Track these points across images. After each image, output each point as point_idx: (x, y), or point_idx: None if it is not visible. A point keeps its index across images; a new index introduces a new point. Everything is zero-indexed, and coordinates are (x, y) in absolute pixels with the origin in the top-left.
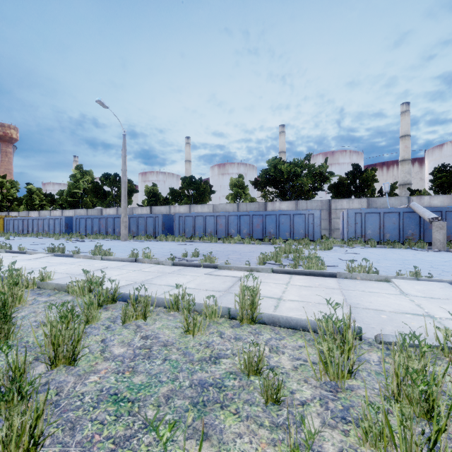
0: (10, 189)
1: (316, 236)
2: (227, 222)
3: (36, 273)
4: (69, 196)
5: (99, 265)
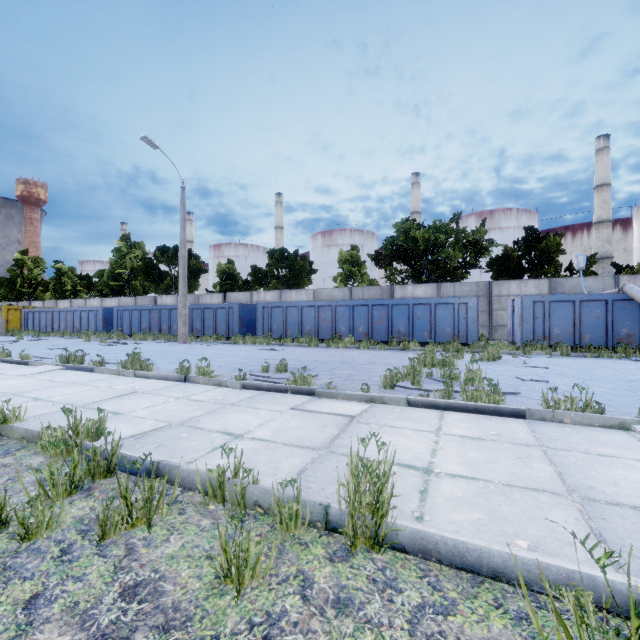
0: (34, 270)
1: (471, 338)
2: (334, 315)
3: (17, 402)
4: (112, 279)
5: (125, 388)
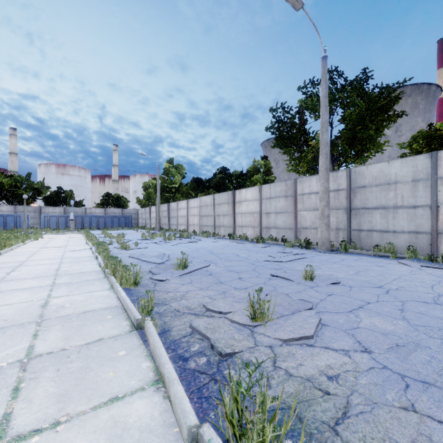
0: None
1: (22, 228)
2: None
3: None
4: None
5: None
